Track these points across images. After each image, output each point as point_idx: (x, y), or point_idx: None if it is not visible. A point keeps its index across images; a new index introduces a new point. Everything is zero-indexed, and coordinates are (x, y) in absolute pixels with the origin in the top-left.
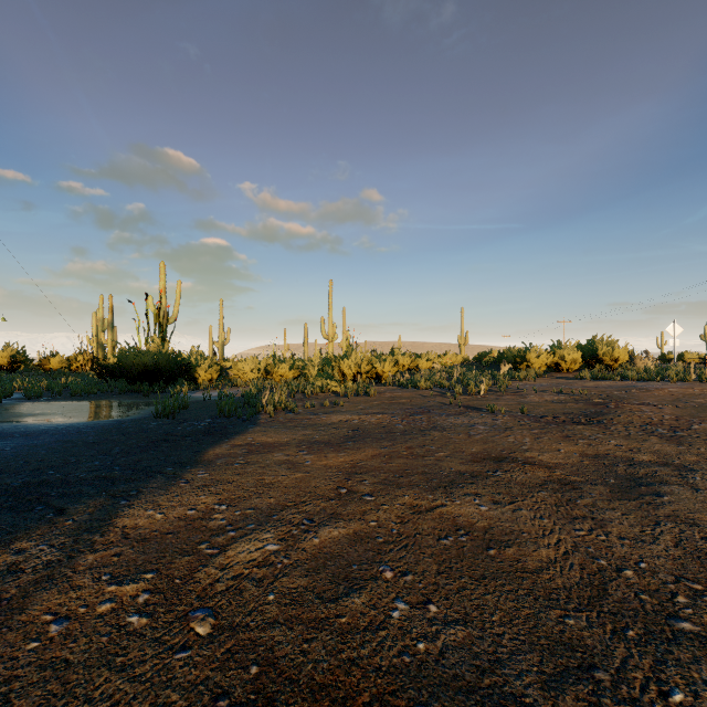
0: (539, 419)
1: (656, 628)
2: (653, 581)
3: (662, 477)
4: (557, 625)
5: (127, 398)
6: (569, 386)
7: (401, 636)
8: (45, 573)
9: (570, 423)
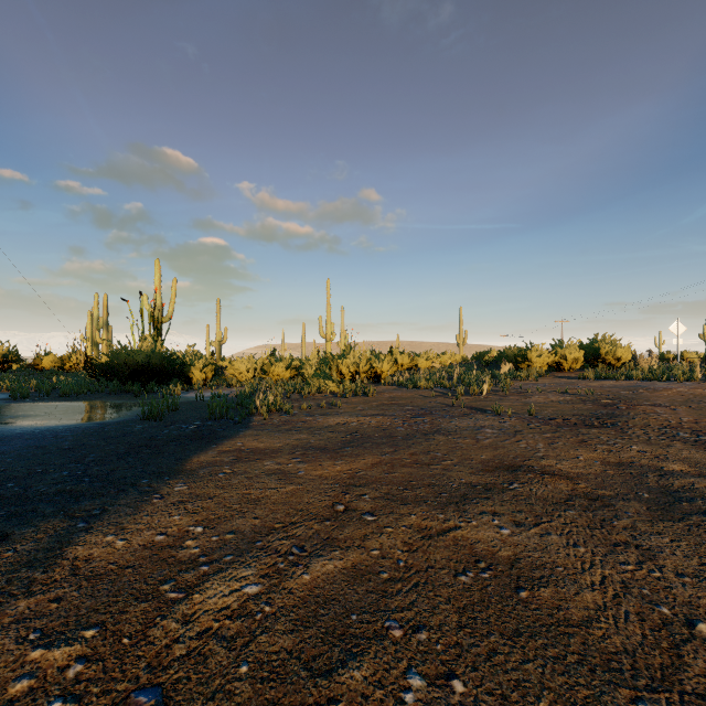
0: (549, 421)
1: None
2: None
3: (702, 491)
4: None
5: (117, 398)
6: (573, 385)
7: None
8: None
9: (583, 426)
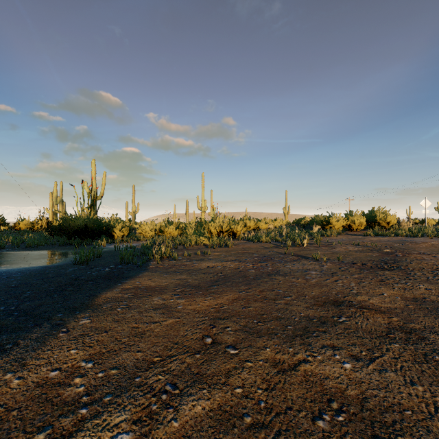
0: (353, 265)
1: None
2: None
3: None
4: None
5: (63, 249)
6: (361, 240)
7: None
8: None
9: (377, 269)
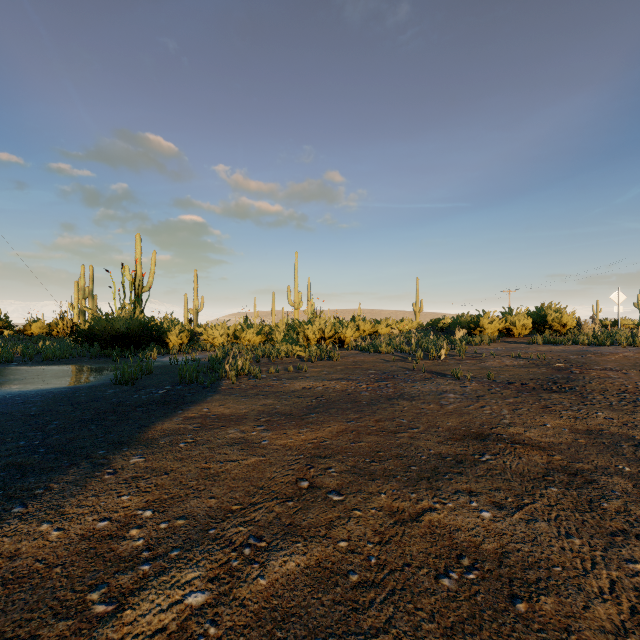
0: (508, 385)
1: None
2: None
3: None
4: None
5: (97, 362)
6: (524, 350)
7: None
8: None
9: (542, 391)
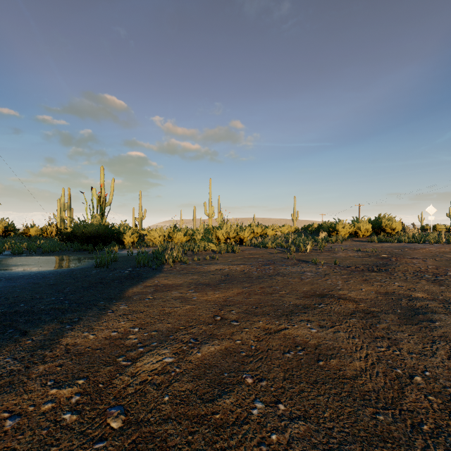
0: (346, 268)
1: (443, 422)
2: (436, 386)
3: (432, 308)
4: (371, 421)
5: (78, 254)
6: (364, 246)
7: (259, 430)
8: (8, 380)
9: (367, 271)
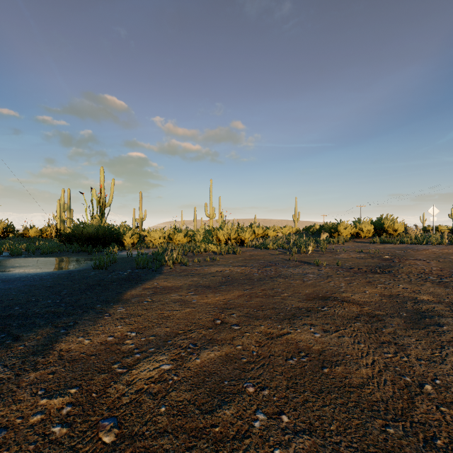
0: (349, 270)
1: None
2: (448, 395)
3: (439, 312)
4: (381, 434)
5: (77, 255)
6: (366, 247)
7: (261, 444)
8: None
9: (370, 273)
